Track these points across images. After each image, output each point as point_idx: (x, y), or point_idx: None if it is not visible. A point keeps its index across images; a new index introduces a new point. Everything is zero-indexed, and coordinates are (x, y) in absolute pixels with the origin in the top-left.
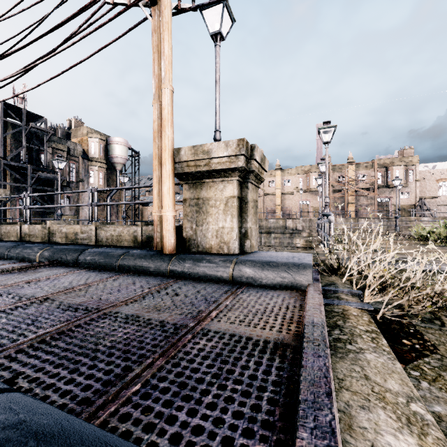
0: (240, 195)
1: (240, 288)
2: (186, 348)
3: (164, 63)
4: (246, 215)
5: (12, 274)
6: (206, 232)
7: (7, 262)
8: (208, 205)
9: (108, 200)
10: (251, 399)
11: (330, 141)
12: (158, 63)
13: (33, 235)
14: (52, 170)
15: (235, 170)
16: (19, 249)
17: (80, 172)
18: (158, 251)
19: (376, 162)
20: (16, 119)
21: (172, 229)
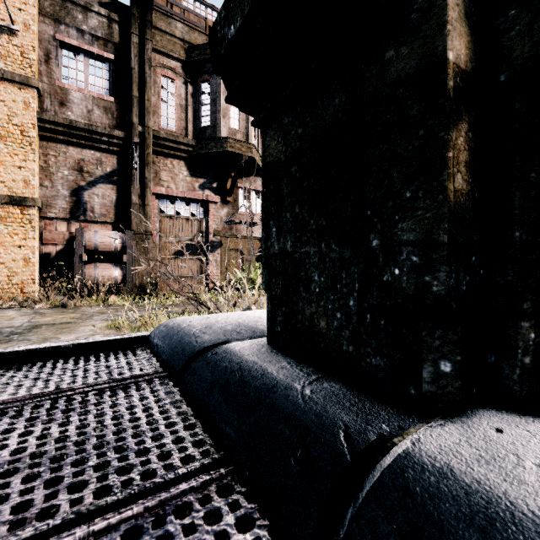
0: None
1: None
2: (32, 393)
3: None
4: None
5: None
6: None
7: None
8: None
9: None
10: (91, 359)
11: None
12: None
13: None
14: None
15: None
16: None
17: None
18: None
19: None
20: None
21: None
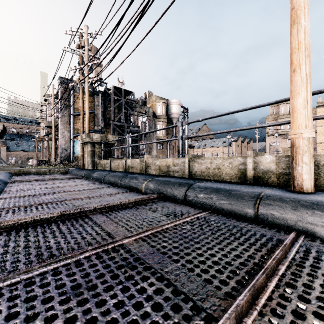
0: None
1: None
2: None
3: None
4: None
5: (129, 209)
6: None
7: (120, 190)
8: None
9: (168, 145)
10: None
11: None
12: None
13: (134, 167)
14: (137, 126)
15: None
16: (127, 179)
17: (151, 126)
18: (323, 196)
19: None
20: (119, 97)
21: None
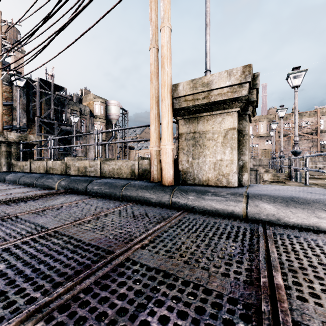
0: (238, 128)
1: (267, 228)
2: None
3: (163, 2)
4: (244, 147)
5: (34, 200)
6: (203, 164)
7: (34, 189)
8: (205, 138)
9: (107, 146)
10: None
11: (299, 84)
12: (155, 10)
13: (55, 169)
14: (70, 125)
15: (236, 101)
16: (43, 179)
17: (88, 126)
18: (156, 183)
19: (318, 110)
20: (47, 90)
21: (170, 161)
